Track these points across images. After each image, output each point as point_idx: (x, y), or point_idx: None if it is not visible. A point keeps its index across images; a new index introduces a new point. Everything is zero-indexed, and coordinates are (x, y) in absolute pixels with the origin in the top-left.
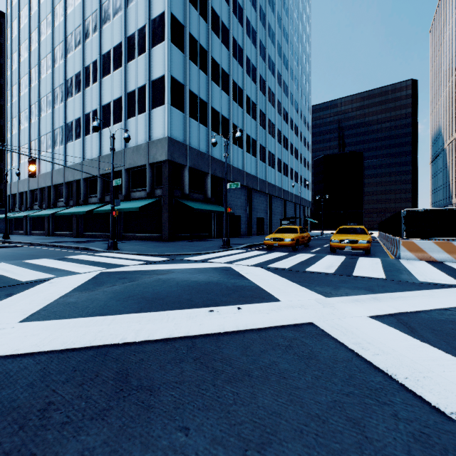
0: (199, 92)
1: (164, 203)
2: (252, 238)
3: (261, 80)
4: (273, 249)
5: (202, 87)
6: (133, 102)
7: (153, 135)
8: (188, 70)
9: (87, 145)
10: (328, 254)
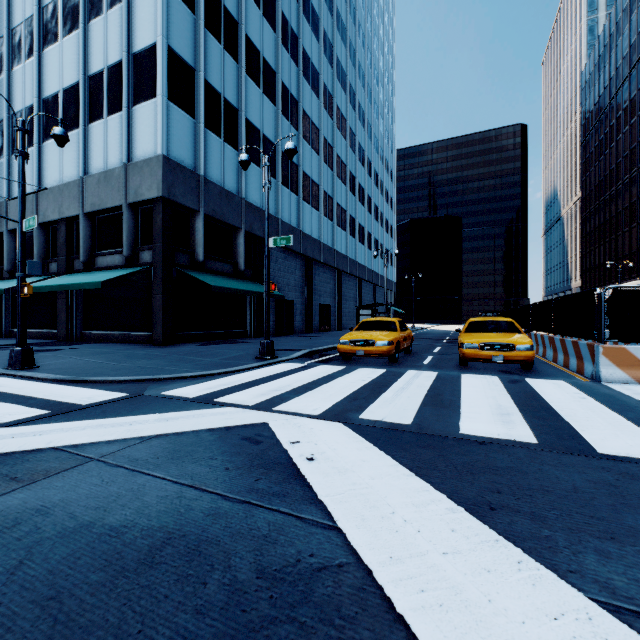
0: (223, 89)
1: (156, 276)
2: (313, 337)
3: (326, 92)
4: (353, 359)
5: (229, 81)
6: (99, 93)
7: (136, 153)
8: (202, 44)
9: (15, 171)
10: (459, 369)
